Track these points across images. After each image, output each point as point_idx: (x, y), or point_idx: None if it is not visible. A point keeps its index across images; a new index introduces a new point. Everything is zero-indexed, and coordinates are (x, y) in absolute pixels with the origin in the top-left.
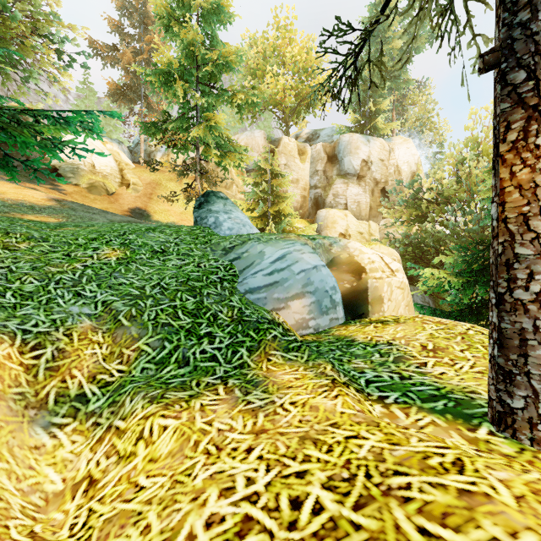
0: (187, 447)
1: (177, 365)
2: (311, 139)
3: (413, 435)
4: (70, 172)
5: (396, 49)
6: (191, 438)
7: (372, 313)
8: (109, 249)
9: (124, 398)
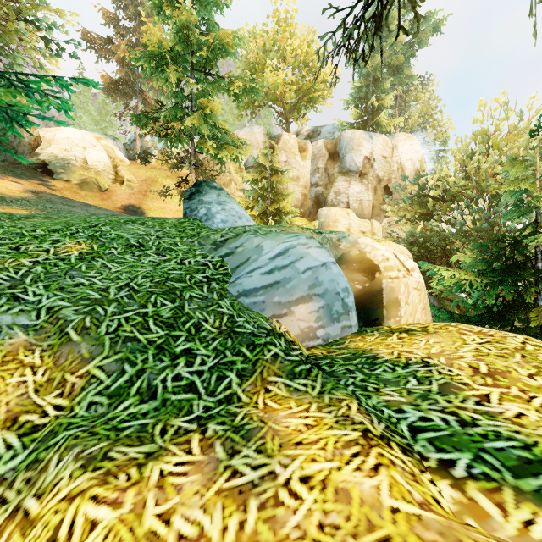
0: None
1: (138, 398)
2: (312, 136)
3: None
4: (61, 168)
5: (399, 42)
6: None
7: (387, 318)
8: (72, 242)
9: (50, 456)
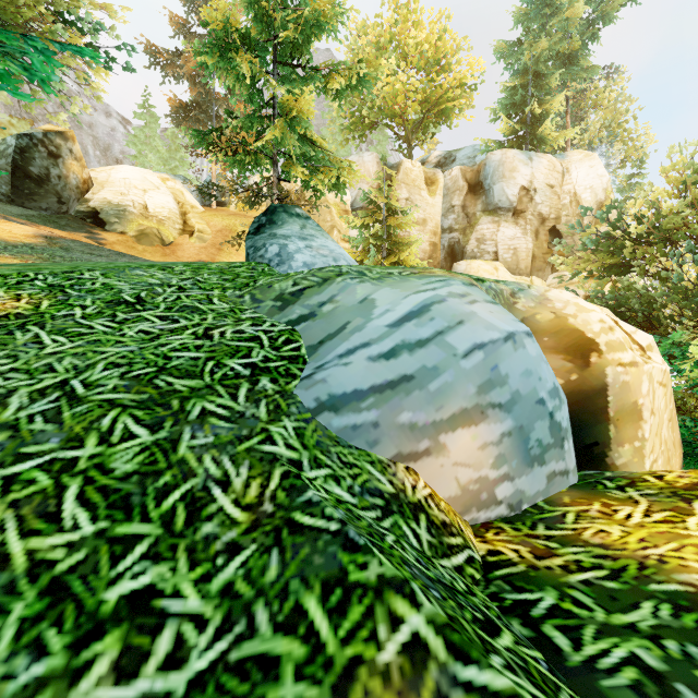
0: None
1: None
2: (443, 163)
3: None
4: (114, 216)
5: (574, 18)
6: None
7: (617, 442)
8: (5, 296)
9: None
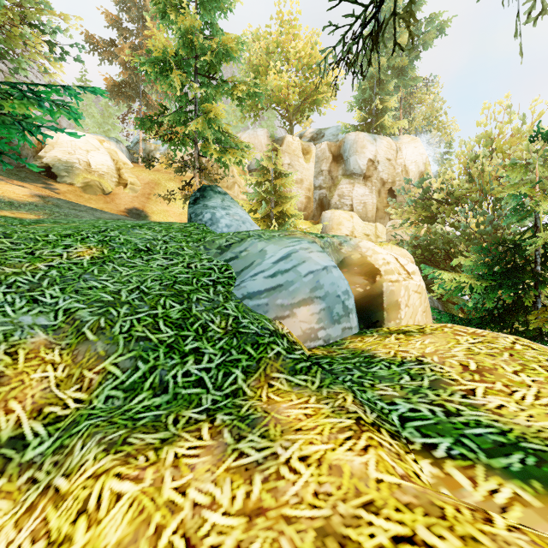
0: (144, 536)
1: (151, 392)
2: (315, 138)
3: (511, 543)
4: (64, 171)
5: (403, 44)
6: (152, 519)
7: (388, 320)
8: (83, 247)
9: (75, 442)
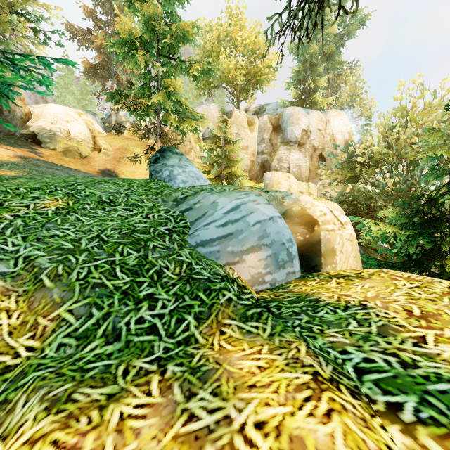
0: None
1: (104, 340)
2: (258, 112)
3: None
4: (48, 138)
5: (331, 34)
6: None
7: (325, 265)
8: (50, 199)
9: (18, 396)
